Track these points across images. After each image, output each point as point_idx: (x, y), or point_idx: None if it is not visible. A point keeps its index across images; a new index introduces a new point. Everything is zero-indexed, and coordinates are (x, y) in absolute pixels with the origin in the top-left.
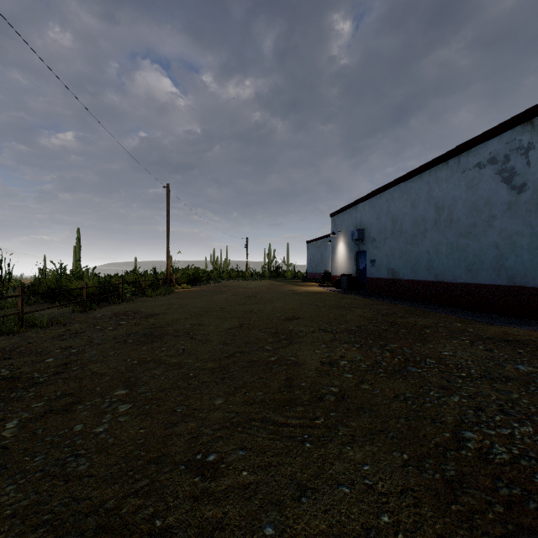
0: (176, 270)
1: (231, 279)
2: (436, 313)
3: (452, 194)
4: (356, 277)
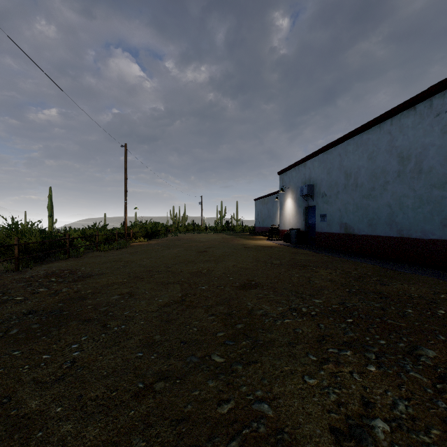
0: (135, 224)
1: (187, 232)
2: (414, 275)
3: (422, 142)
4: (305, 232)
